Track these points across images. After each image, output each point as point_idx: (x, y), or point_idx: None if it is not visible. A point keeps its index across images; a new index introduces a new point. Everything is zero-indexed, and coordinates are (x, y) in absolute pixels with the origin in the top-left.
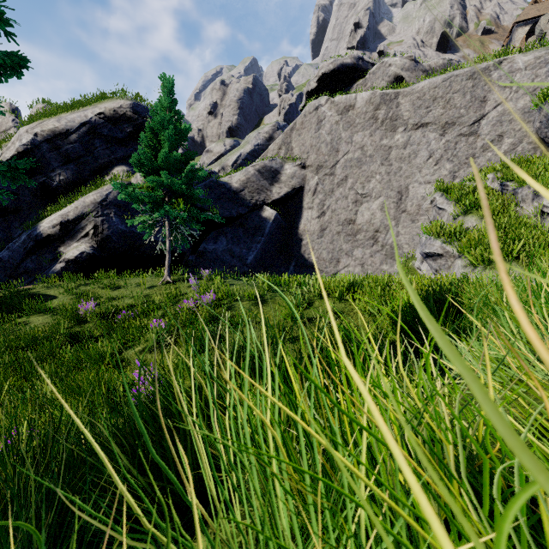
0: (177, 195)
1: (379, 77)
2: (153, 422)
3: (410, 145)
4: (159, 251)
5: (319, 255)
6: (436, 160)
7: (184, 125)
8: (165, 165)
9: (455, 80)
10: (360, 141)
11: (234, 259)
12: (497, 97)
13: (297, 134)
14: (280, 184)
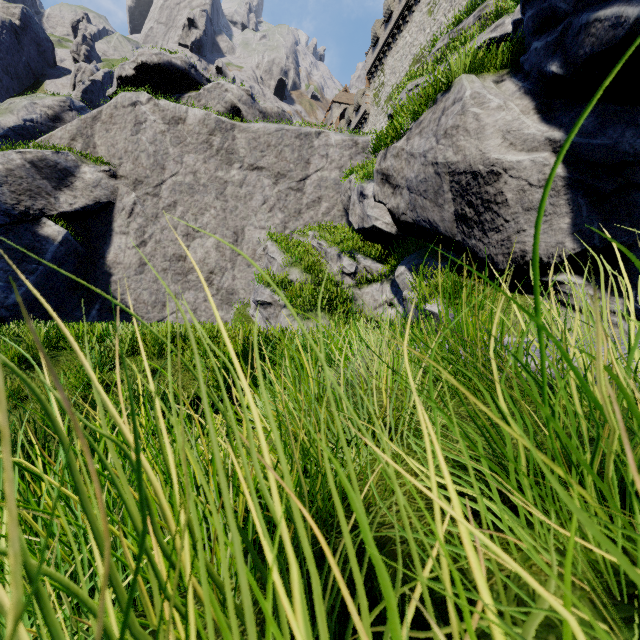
0: None
1: (215, 98)
2: None
3: (246, 185)
4: None
5: (138, 296)
6: (270, 207)
7: None
8: None
9: (286, 134)
10: (193, 165)
11: None
12: (318, 163)
13: (103, 128)
14: (73, 190)
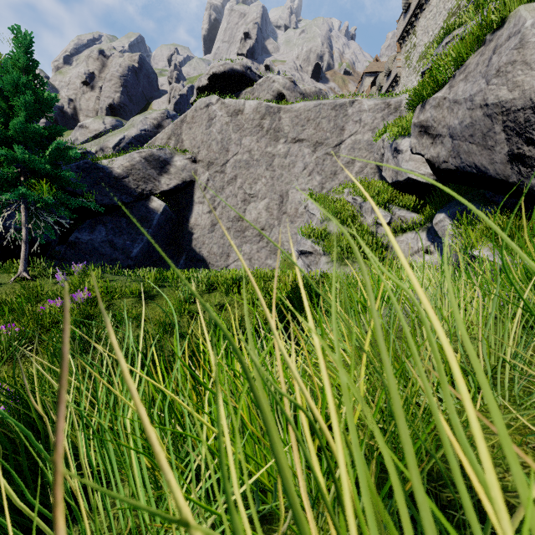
0: (39, 174)
1: (265, 90)
2: (3, 443)
3: (290, 156)
4: (10, 241)
5: (210, 249)
6: (309, 172)
7: (47, 94)
8: (21, 138)
9: (323, 108)
10: (248, 145)
11: (116, 251)
12: (352, 128)
13: (187, 127)
14: (169, 175)
